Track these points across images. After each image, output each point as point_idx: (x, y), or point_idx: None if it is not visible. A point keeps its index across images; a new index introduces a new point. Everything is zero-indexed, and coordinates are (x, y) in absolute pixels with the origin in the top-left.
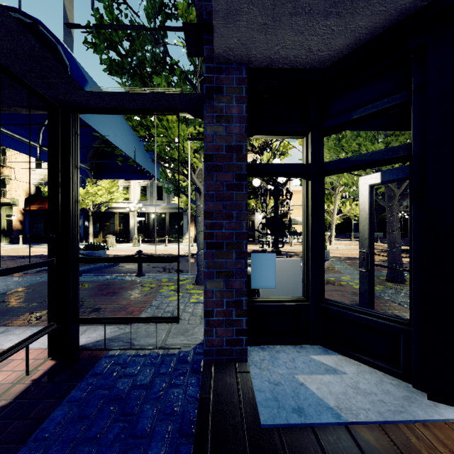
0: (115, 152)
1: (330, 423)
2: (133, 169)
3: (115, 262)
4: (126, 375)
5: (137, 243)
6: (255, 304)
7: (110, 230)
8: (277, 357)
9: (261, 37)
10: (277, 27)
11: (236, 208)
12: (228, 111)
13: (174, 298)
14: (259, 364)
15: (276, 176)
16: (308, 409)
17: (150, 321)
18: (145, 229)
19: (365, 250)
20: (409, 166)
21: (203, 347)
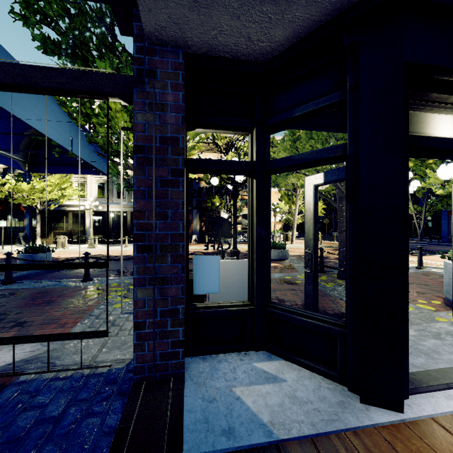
0: (52, 143)
1: (260, 444)
2: (78, 163)
3: (28, 269)
4: (33, 407)
5: (94, 244)
6: (197, 311)
7: (62, 230)
8: (218, 367)
9: (194, 17)
10: (210, 6)
11: (172, 206)
12: (163, 98)
13: (119, 305)
14: (197, 379)
15: (220, 173)
16: (240, 429)
17: (72, 338)
18: (103, 229)
19: (310, 251)
20: (346, 166)
21: (134, 364)
